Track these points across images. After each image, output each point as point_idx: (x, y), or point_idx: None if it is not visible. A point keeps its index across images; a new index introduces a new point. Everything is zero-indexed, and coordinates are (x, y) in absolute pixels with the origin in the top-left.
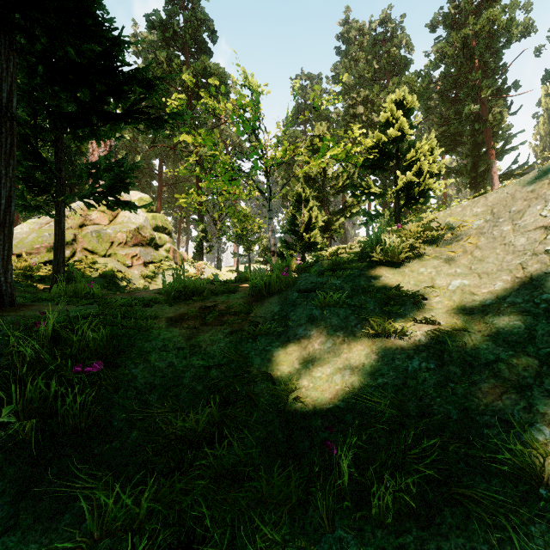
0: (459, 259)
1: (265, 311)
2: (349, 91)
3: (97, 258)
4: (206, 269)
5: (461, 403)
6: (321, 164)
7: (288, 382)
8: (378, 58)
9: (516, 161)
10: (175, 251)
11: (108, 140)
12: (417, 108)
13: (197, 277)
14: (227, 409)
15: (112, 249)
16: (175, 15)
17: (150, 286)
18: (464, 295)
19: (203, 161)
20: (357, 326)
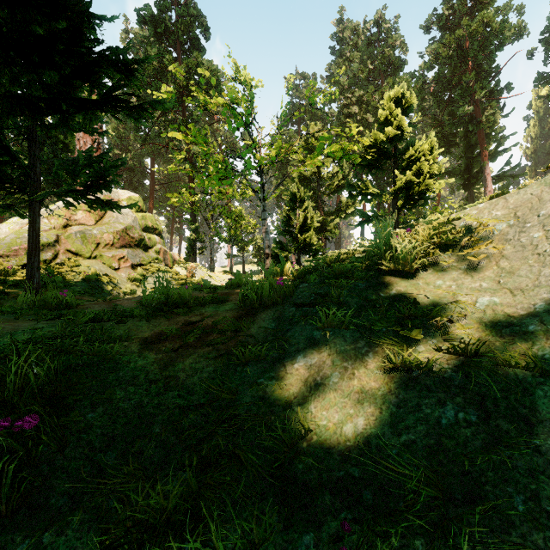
0: (482, 271)
1: (258, 330)
2: (343, 91)
3: (81, 260)
4: (198, 270)
5: (525, 484)
6: (318, 163)
7: (285, 433)
8: (372, 59)
9: (509, 163)
10: (166, 252)
11: (96, 137)
12: (415, 106)
13: (188, 280)
14: (205, 473)
15: (97, 251)
16: (167, 10)
17: (138, 290)
18: (497, 316)
19: (195, 160)
20: (369, 354)
